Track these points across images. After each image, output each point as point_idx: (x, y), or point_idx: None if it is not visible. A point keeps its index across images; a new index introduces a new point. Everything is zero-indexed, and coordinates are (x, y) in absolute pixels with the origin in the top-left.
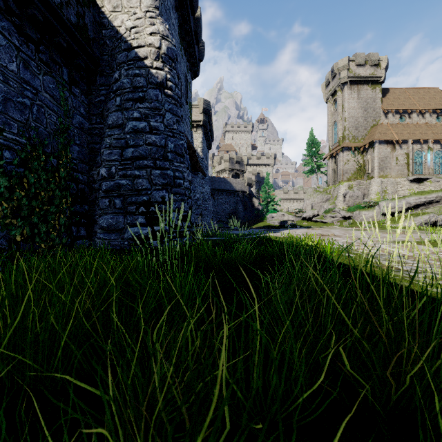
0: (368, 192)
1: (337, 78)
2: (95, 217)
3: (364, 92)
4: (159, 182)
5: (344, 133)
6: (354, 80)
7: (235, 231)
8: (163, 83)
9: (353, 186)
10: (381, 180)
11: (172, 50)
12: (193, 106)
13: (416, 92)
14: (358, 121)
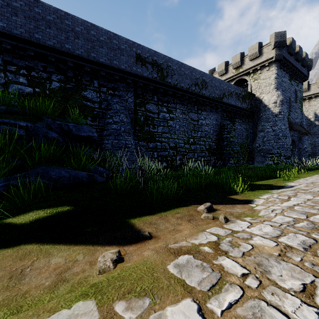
0: None
1: None
2: (254, 158)
3: None
4: (276, 147)
5: None
6: None
7: None
8: (277, 114)
9: None
10: None
11: (281, 100)
12: (311, 84)
13: None
14: None
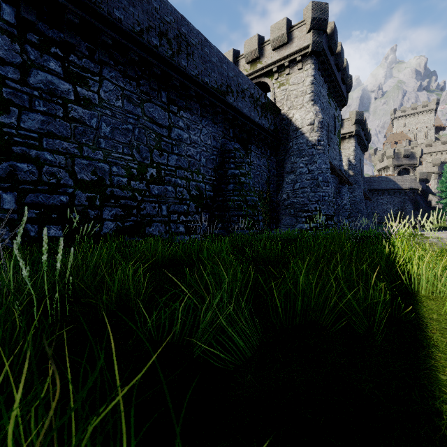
0: None
1: None
2: (280, 219)
3: None
4: (313, 199)
5: None
6: None
7: None
8: (316, 143)
9: None
10: None
11: (321, 122)
12: (344, 120)
13: None
14: None
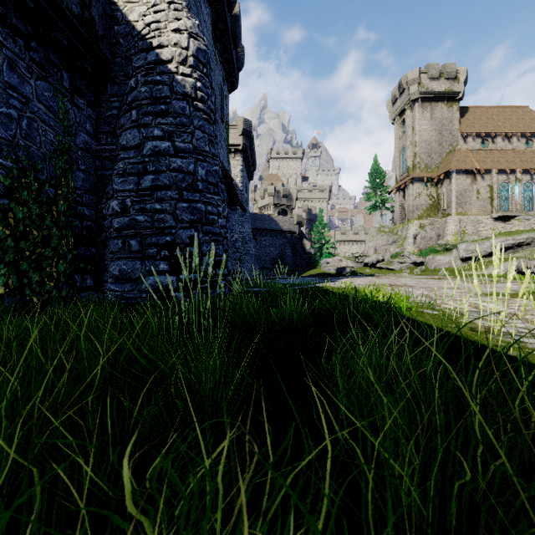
0: (443, 232)
1: (406, 94)
2: (105, 263)
3: (438, 111)
4: (186, 219)
5: (414, 161)
6: (427, 96)
7: (282, 279)
8: (191, 94)
9: (425, 225)
10: (459, 218)
11: (203, 51)
12: (230, 126)
13: (500, 112)
14: (431, 147)
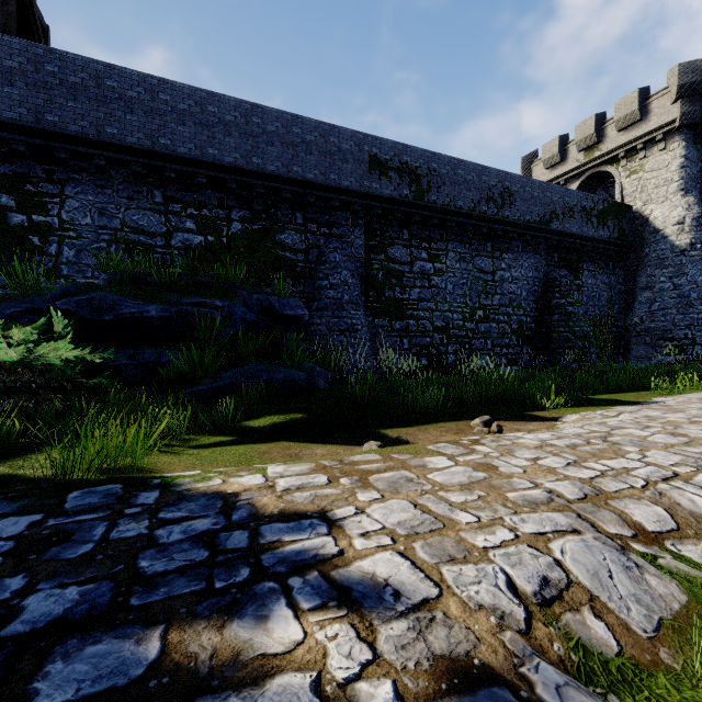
0: None
1: None
2: (629, 349)
3: None
4: (681, 324)
5: None
6: None
7: None
8: (687, 249)
9: None
10: None
11: (697, 218)
12: None
13: None
14: None
